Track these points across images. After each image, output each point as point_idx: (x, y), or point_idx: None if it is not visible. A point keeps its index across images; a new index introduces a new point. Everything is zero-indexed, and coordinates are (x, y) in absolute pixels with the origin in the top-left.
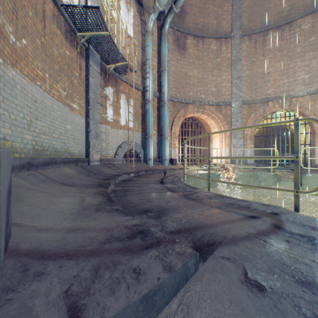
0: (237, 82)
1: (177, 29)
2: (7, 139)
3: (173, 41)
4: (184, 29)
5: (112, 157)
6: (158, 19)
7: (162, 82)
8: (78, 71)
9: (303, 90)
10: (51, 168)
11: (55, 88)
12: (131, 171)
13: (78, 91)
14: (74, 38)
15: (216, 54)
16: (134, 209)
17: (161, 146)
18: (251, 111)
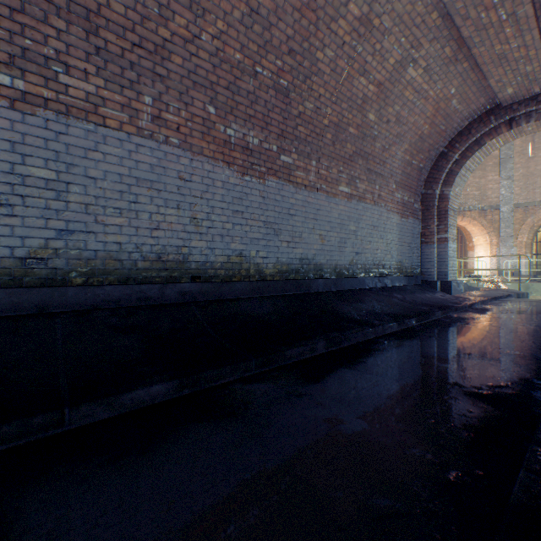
0: (507, 183)
1: None
2: None
3: None
4: None
5: None
6: None
7: None
8: None
9: None
10: None
11: None
12: None
13: None
14: None
15: None
16: None
17: None
18: (527, 215)
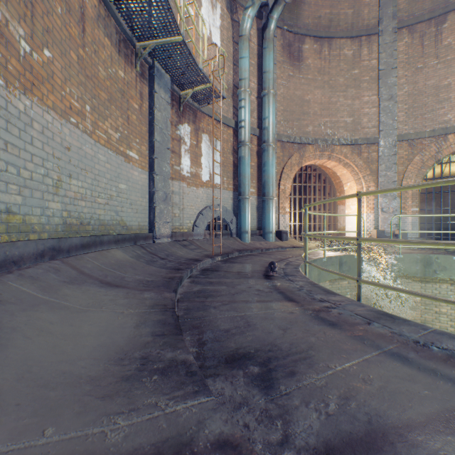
0: (389, 105)
1: (288, 29)
2: (13, 211)
3: (282, 49)
4: (298, 28)
5: (189, 230)
6: (259, 16)
7: (265, 112)
8: (137, 102)
9: None
10: (93, 253)
11: (101, 127)
12: (217, 251)
13: (137, 132)
14: (131, 51)
15: (352, 63)
16: (221, 351)
17: (263, 212)
18: (414, 152)
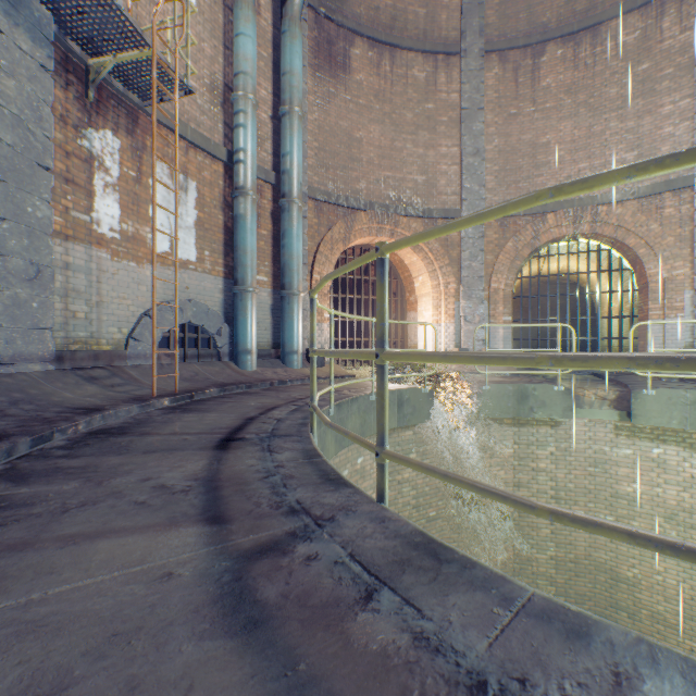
0: (475, 162)
1: (328, 15)
2: None
3: (317, 46)
4: (345, 18)
5: (118, 347)
6: None
7: (285, 144)
8: None
9: (624, 188)
10: None
11: None
12: (172, 388)
13: None
14: None
15: (425, 92)
16: None
17: (283, 317)
18: (507, 235)
